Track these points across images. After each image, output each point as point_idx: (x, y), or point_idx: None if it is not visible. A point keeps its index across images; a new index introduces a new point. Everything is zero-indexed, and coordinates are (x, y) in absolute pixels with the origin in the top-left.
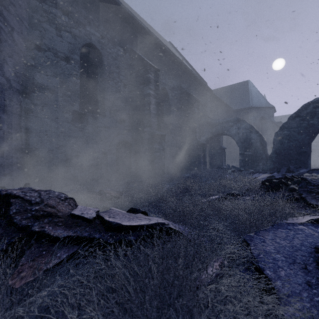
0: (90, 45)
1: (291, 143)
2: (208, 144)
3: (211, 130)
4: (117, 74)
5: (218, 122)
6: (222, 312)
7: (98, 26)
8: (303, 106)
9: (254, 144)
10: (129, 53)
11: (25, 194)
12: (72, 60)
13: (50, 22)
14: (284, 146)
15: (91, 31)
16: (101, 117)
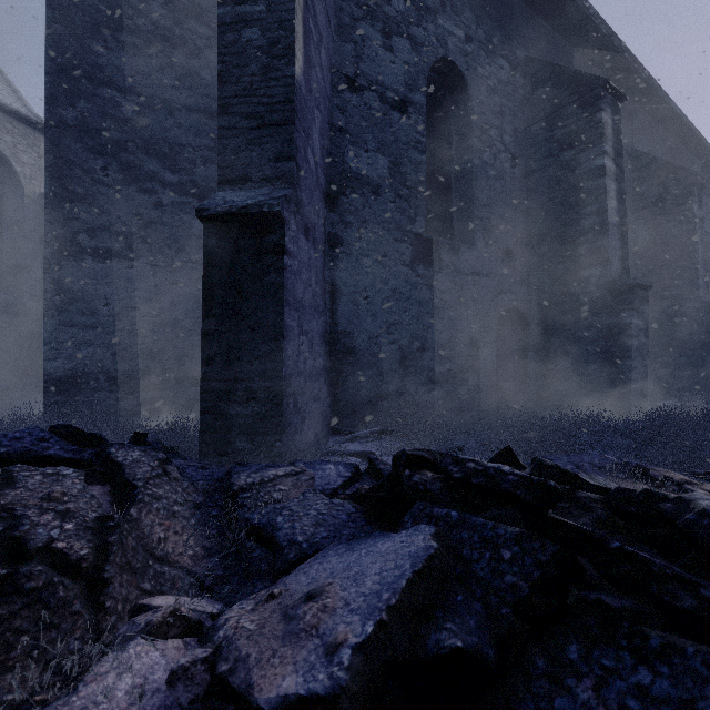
0: (442, 64)
1: None
2: None
3: None
4: (497, 132)
5: None
6: None
7: (460, 12)
8: None
9: None
10: (521, 71)
11: None
12: (410, 106)
13: (372, 18)
14: None
15: (446, 26)
16: (466, 249)
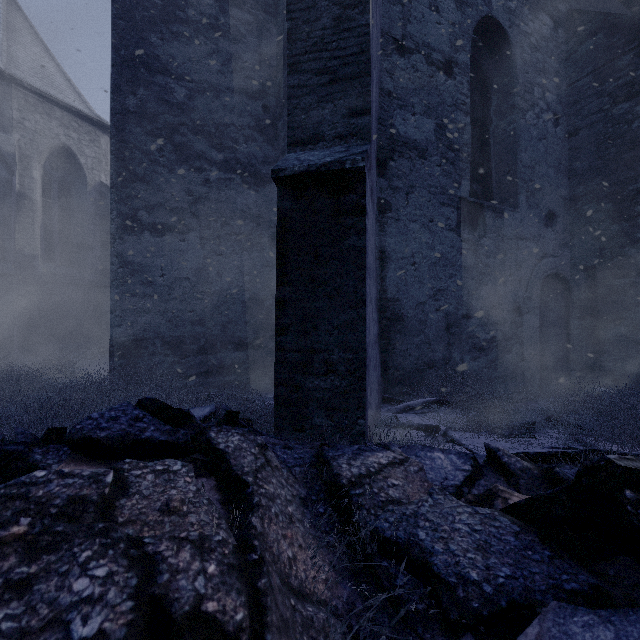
0: (484, 23)
1: None
2: None
3: None
4: (539, 90)
5: None
6: None
7: None
8: None
9: None
10: (563, 26)
11: None
12: (455, 66)
13: None
14: None
15: None
16: (509, 212)
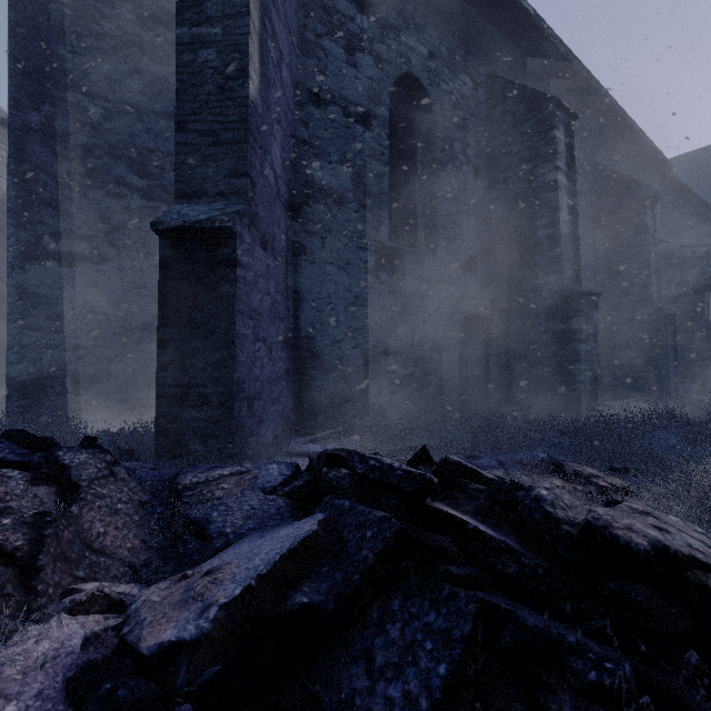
0: (406, 79)
1: None
2: None
3: (680, 276)
4: (460, 145)
5: (706, 253)
6: None
7: (424, 29)
8: None
9: None
10: (484, 87)
11: (691, 546)
12: (374, 119)
13: (335, 35)
14: None
15: (410, 43)
16: (429, 257)
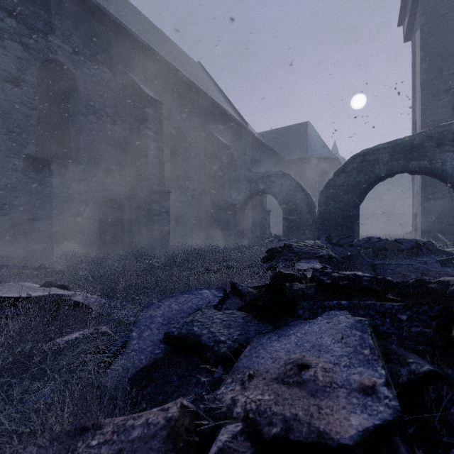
0: (56, 62)
1: (337, 205)
2: (246, 205)
3: (249, 186)
4: (101, 105)
5: (257, 177)
6: (38, 365)
7: (70, 36)
8: (349, 159)
9: (299, 206)
10: (121, 76)
11: None
12: (23, 82)
13: None
14: (329, 209)
15: (57, 42)
16: (74, 166)
